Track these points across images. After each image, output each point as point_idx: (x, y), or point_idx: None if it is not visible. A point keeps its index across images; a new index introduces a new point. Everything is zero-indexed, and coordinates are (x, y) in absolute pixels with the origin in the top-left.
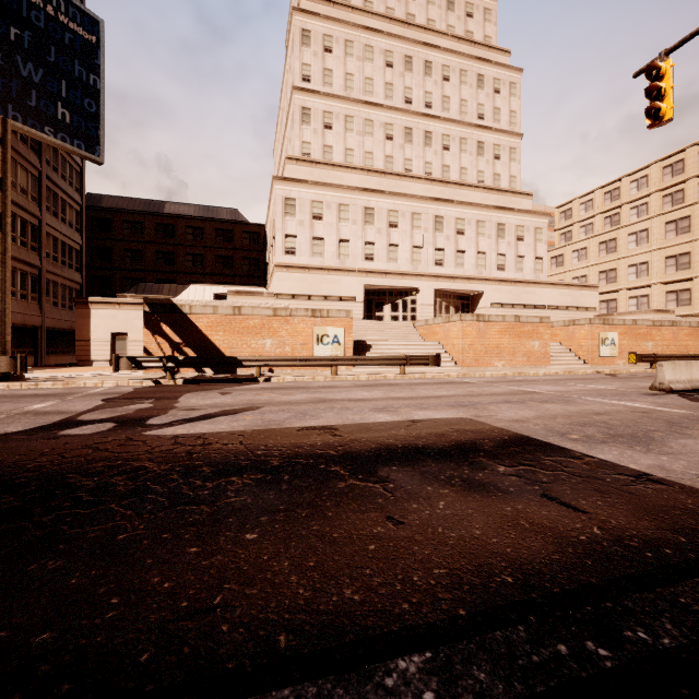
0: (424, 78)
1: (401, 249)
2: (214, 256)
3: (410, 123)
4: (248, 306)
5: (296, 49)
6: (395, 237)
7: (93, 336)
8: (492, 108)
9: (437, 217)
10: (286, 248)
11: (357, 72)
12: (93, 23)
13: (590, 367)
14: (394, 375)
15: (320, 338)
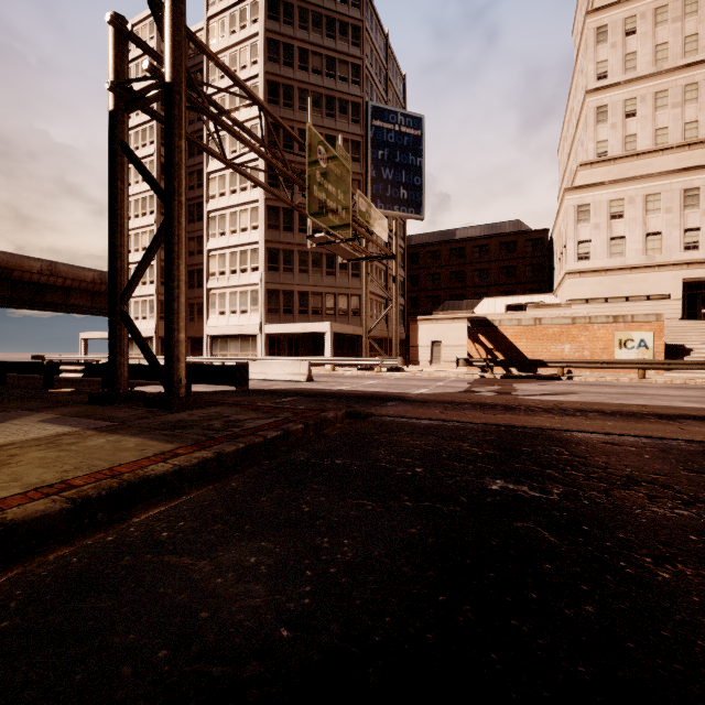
0: None
1: None
2: (498, 268)
3: None
4: (547, 317)
5: (589, 52)
6: None
7: (419, 344)
8: None
9: None
10: (579, 254)
11: (672, 37)
12: (419, 122)
13: None
14: None
15: (623, 342)
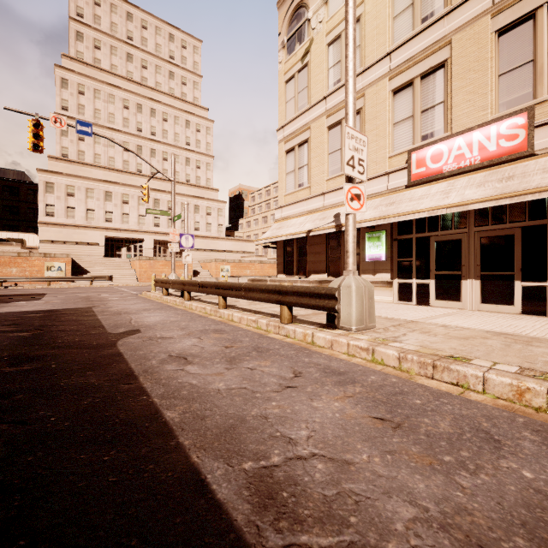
0: (150, 118)
1: (131, 216)
2: (1, 205)
3: (141, 143)
4: (1, 251)
5: (57, 89)
6: (127, 209)
7: None
8: (195, 140)
9: (155, 200)
10: (47, 212)
11: (103, 109)
12: None
13: None
14: (85, 285)
15: (49, 268)
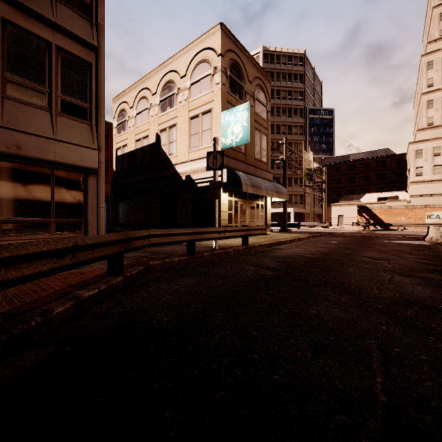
0: None
1: None
2: (375, 175)
3: None
4: (394, 205)
5: (423, 74)
6: None
7: (332, 216)
8: None
9: None
10: (416, 173)
11: None
12: (331, 112)
13: None
14: None
15: (428, 216)
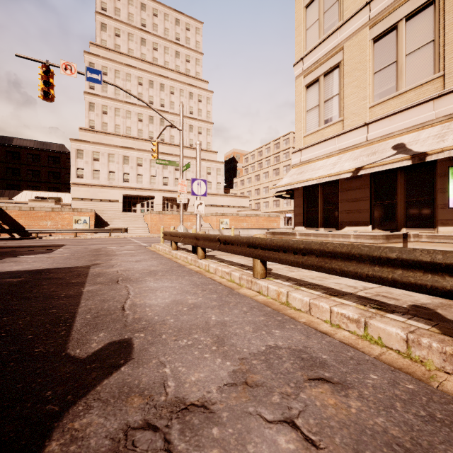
0: (160, 92)
1: (144, 177)
2: (47, 171)
3: (152, 114)
4: (38, 207)
5: None
6: (141, 171)
7: None
8: (197, 109)
9: None
10: (78, 175)
11: (122, 86)
12: None
13: None
14: (105, 236)
15: (77, 221)
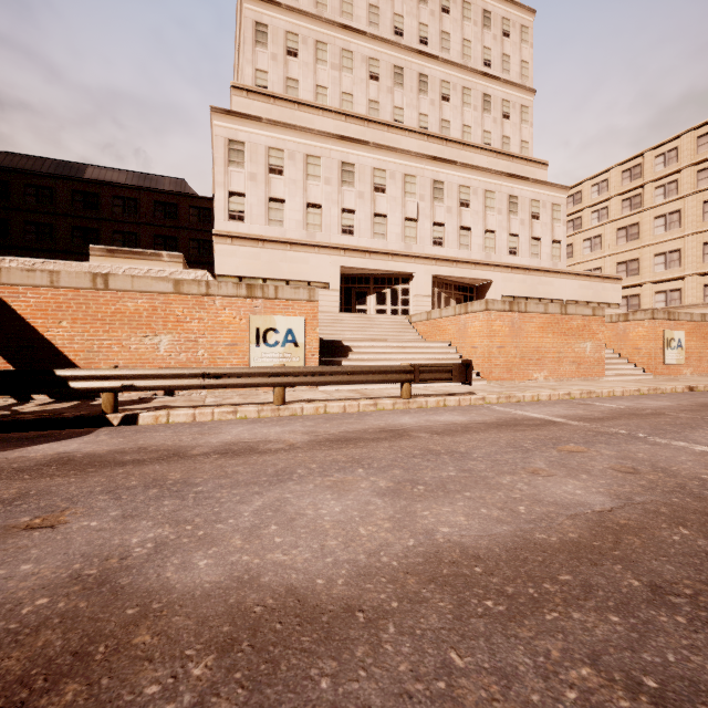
0: (418, 5)
1: (390, 221)
2: (152, 235)
3: (400, 61)
4: (123, 274)
5: None
6: (383, 205)
7: None
8: (500, 54)
9: (436, 182)
10: (231, 211)
11: None
12: None
13: (656, 379)
14: (392, 400)
15: (262, 333)
